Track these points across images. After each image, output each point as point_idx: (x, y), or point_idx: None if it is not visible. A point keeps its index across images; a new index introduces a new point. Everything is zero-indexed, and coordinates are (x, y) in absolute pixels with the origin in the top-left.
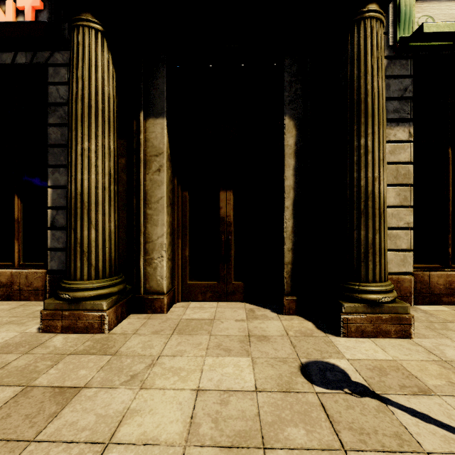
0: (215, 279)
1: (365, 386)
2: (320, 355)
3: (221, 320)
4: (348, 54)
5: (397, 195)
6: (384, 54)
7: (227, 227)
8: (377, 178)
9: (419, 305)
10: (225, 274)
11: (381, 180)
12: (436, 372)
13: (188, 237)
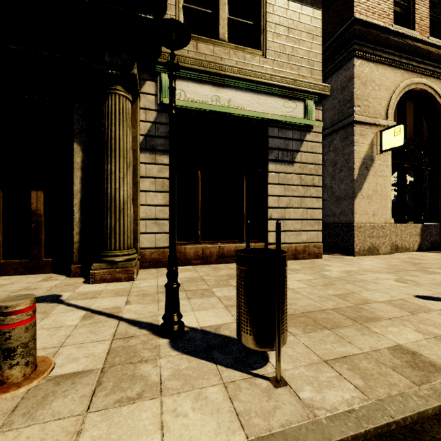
0: (28, 257)
1: (62, 300)
2: (59, 292)
3: (14, 284)
4: (104, 111)
5: (164, 198)
6: (155, 108)
7: (38, 218)
8: (118, 188)
9: (179, 266)
10: (36, 253)
11: (121, 190)
12: (115, 292)
13: (1, 226)
